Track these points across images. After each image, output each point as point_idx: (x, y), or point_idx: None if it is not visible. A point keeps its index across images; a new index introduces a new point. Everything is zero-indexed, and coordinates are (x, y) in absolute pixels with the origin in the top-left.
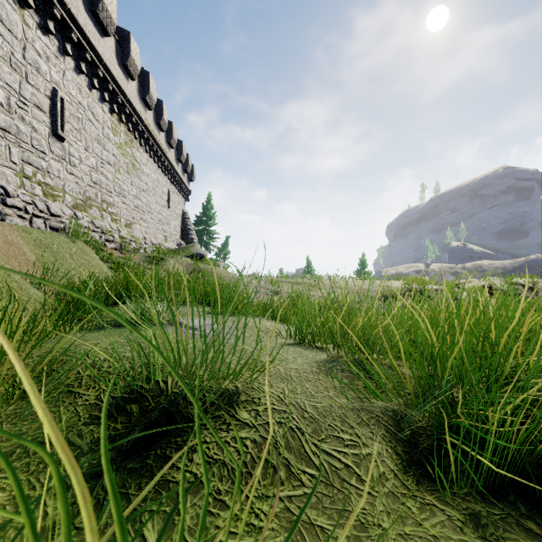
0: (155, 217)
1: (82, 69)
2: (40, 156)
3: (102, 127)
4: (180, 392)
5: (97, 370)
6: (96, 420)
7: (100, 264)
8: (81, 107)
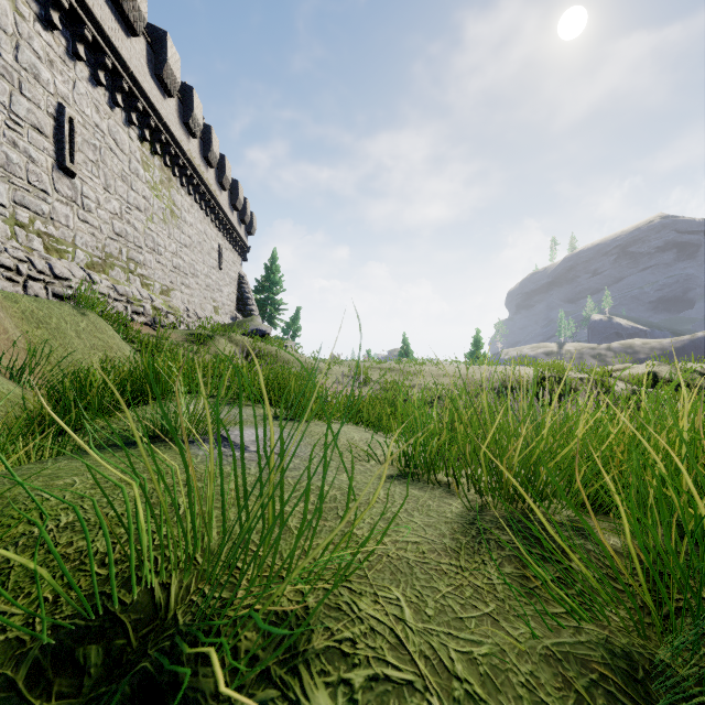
0: (202, 281)
1: (100, 79)
2: (40, 196)
3: (129, 159)
4: (186, 628)
5: (45, 552)
6: (4, 690)
7: (120, 345)
8: (99, 131)
